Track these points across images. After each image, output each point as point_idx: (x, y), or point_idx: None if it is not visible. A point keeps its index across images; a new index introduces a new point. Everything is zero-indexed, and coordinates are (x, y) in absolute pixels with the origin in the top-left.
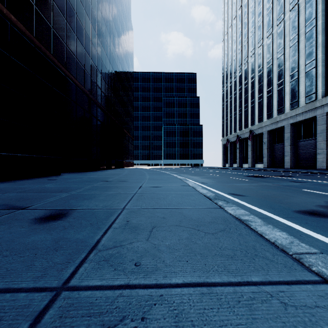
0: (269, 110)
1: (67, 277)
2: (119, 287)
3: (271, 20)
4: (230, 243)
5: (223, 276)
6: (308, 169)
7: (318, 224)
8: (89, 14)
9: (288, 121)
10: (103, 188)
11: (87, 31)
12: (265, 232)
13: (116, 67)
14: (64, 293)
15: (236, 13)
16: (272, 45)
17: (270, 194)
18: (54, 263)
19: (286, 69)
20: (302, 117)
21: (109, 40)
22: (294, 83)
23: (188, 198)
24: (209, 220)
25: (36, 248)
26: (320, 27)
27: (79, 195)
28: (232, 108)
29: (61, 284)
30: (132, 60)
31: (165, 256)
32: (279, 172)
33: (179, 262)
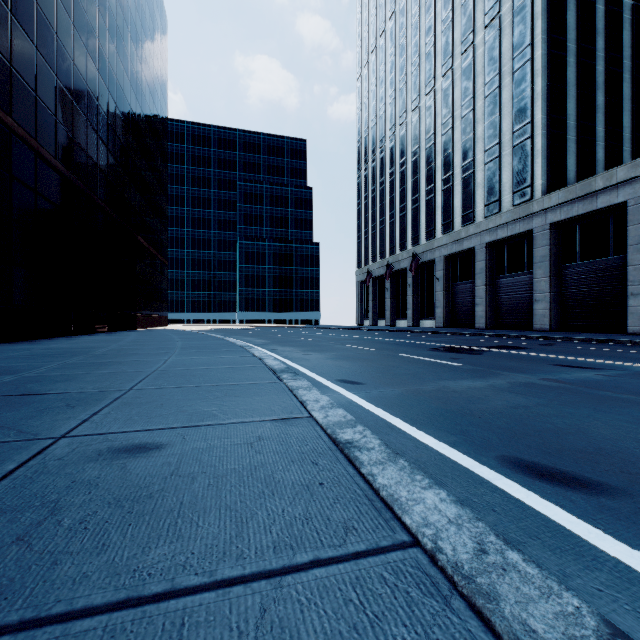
0: (446, 216)
1: None
2: None
3: (450, 44)
4: None
5: None
6: (516, 330)
7: None
8: None
9: (482, 239)
10: None
11: None
12: None
13: (113, 76)
14: None
15: (384, 25)
16: (453, 92)
17: None
18: None
19: (478, 139)
20: (506, 230)
21: None
22: (494, 166)
23: None
24: None
25: None
26: (538, 63)
27: None
28: (377, 211)
29: None
30: (163, 80)
31: None
32: (478, 337)
33: None
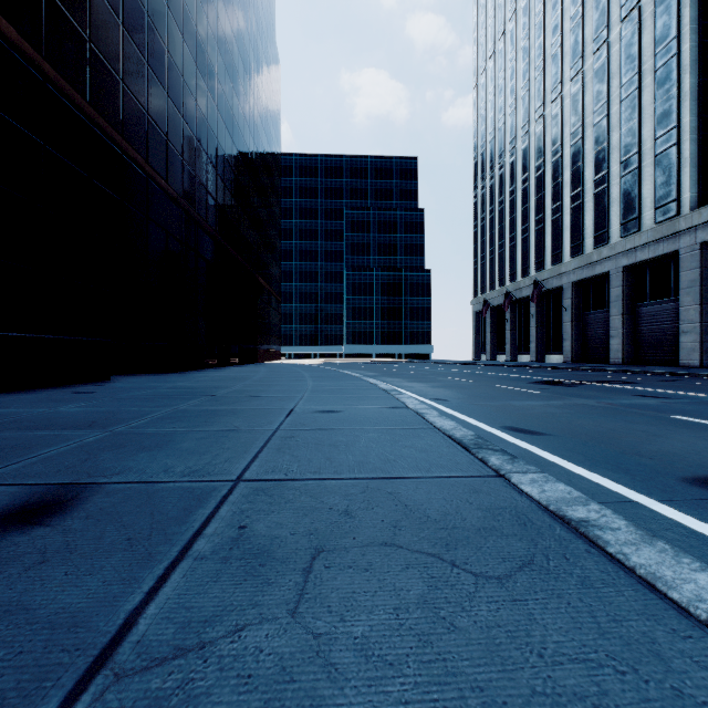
0: (575, 238)
1: None
2: None
3: (580, 43)
4: (566, 625)
5: None
6: (660, 366)
7: None
8: (179, 17)
9: (618, 262)
10: (199, 417)
11: (175, 55)
12: (660, 573)
13: (241, 140)
14: None
15: (504, 28)
16: (583, 97)
17: (603, 429)
18: None
19: (613, 148)
20: (647, 252)
21: (225, 79)
22: (631, 178)
23: (410, 445)
24: (478, 520)
25: None
26: (686, 58)
27: (132, 435)
28: (495, 233)
29: None
30: (277, 126)
31: (354, 706)
32: (600, 373)
33: None
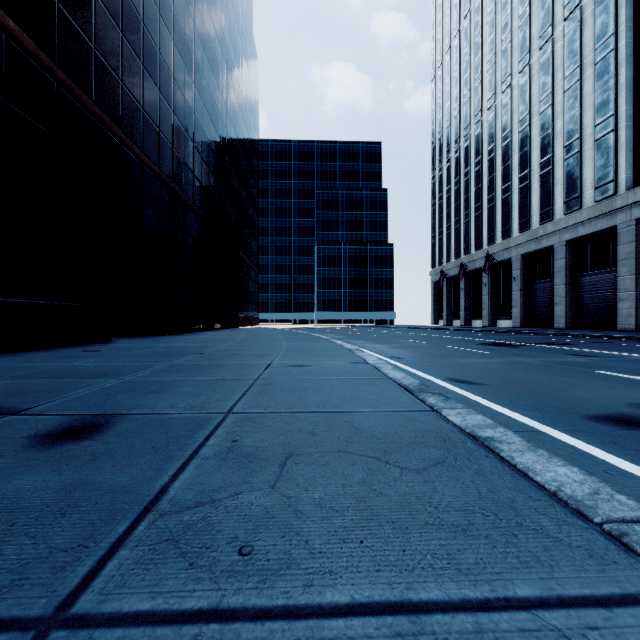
0: (523, 215)
1: (72, 588)
2: (193, 618)
3: (527, 39)
4: (458, 493)
5: (448, 583)
6: (600, 330)
7: (639, 445)
8: (170, 23)
9: (561, 237)
10: (192, 369)
11: (166, 56)
12: (533, 467)
13: (224, 129)
14: (54, 636)
15: (459, 25)
16: (530, 88)
17: (532, 380)
18: (49, 549)
19: (557, 134)
20: (588, 227)
21: (209, 76)
22: (573, 161)
23: (366, 390)
24: (410, 438)
25: (18, 508)
26: (623, 53)
27: (140, 382)
28: (451, 211)
29: (54, 609)
30: (255, 116)
31: (312, 528)
32: (543, 336)
33: (343, 543)
